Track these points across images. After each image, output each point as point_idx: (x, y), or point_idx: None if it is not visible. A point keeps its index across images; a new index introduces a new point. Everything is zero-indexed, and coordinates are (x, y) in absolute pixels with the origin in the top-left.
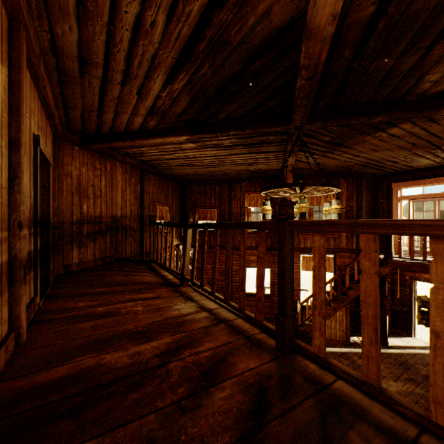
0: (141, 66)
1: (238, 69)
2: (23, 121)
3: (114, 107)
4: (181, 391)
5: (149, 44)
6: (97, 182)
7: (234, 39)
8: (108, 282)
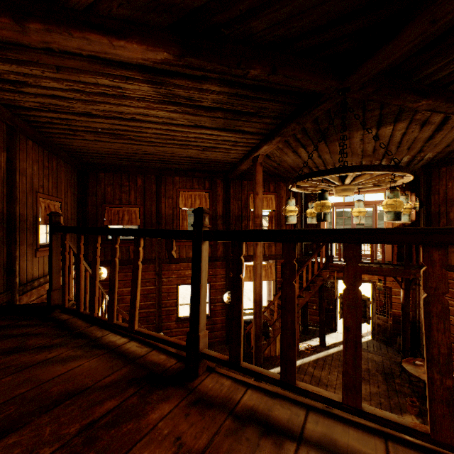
0: None
1: None
2: None
3: None
4: None
5: None
6: None
7: None
8: None
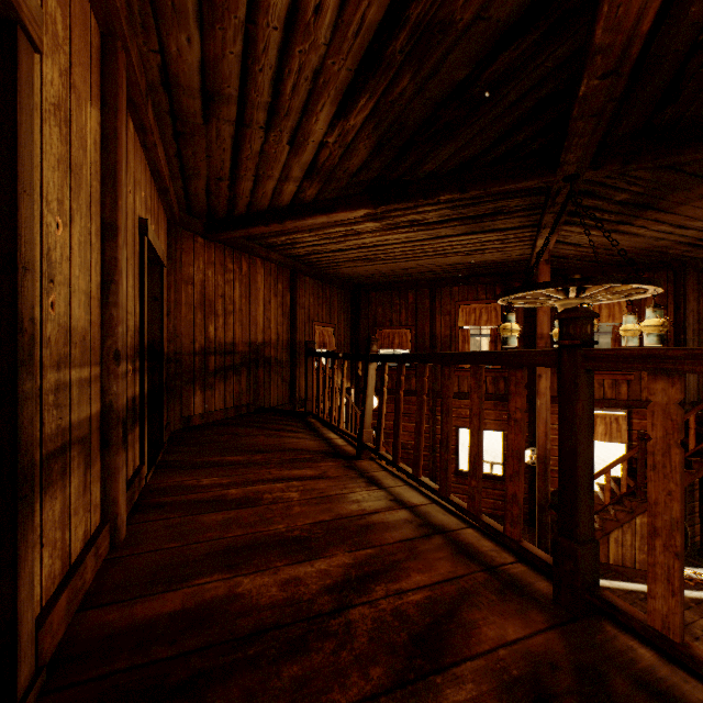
0: (297, 93)
1: (464, 76)
2: (121, 194)
3: (254, 169)
4: (377, 674)
5: (310, 49)
6: (228, 291)
7: (462, 15)
8: (245, 445)
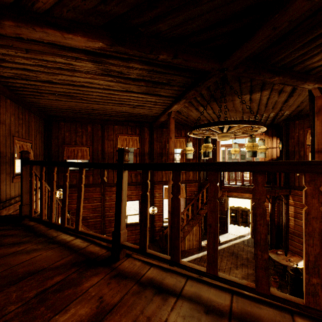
0: None
1: None
2: None
3: None
4: None
5: None
6: None
7: None
8: None
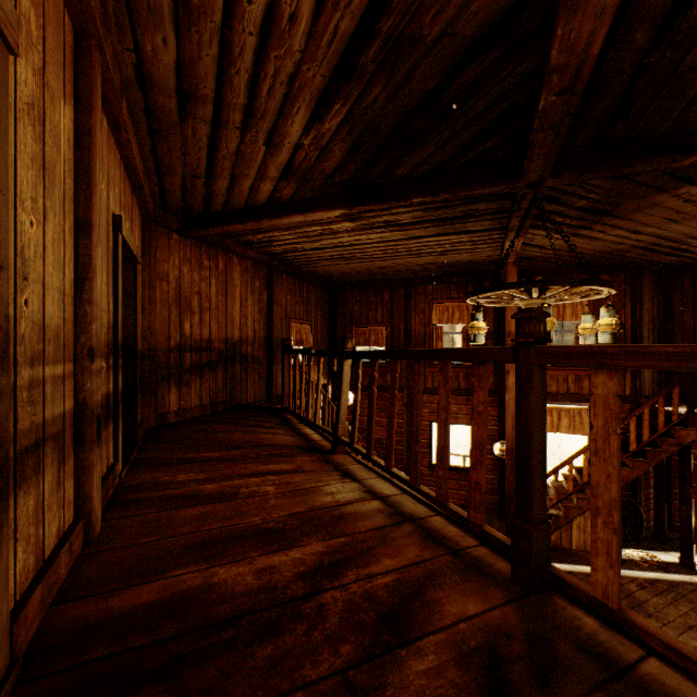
0: (273, 96)
1: (433, 87)
2: (95, 191)
3: (230, 168)
4: (346, 650)
5: (286, 55)
6: (205, 288)
7: (430, 31)
8: (221, 442)
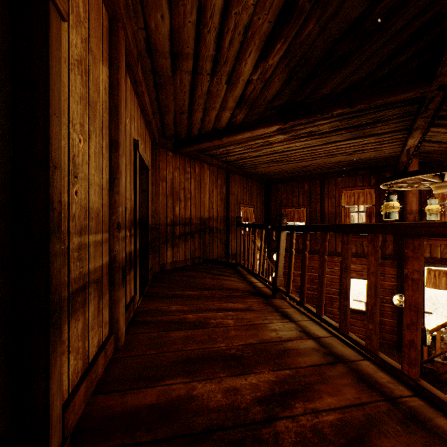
0: (232, 46)
1: (359, 14)
2: (121, 121)
3: (203, 104)
4: None
5: (242, 10)
6: (187, 185)
7: None
8: (197, 284)
